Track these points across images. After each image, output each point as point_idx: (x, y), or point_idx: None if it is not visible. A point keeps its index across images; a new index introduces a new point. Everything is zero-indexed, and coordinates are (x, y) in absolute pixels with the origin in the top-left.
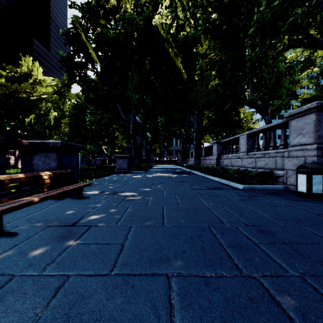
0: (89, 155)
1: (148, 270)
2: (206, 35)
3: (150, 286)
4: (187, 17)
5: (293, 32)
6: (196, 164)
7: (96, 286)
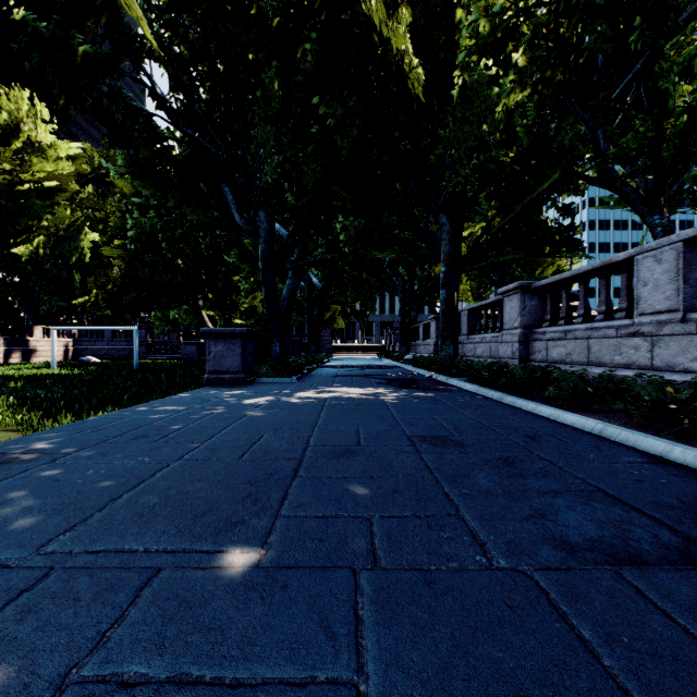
0: (176, 334)
1: None
2: None
3: None
4: None
5: None
6: (446, 357)
7: None
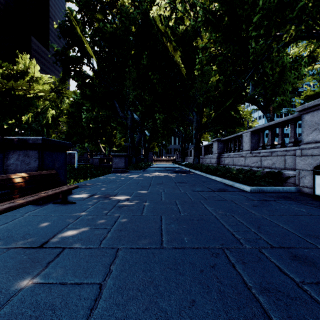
0: (87, 154)
1: None
2: (206, 27)
3: None
4: (187, 9)
5: (301, 22)
6: (195, 163)
7: None
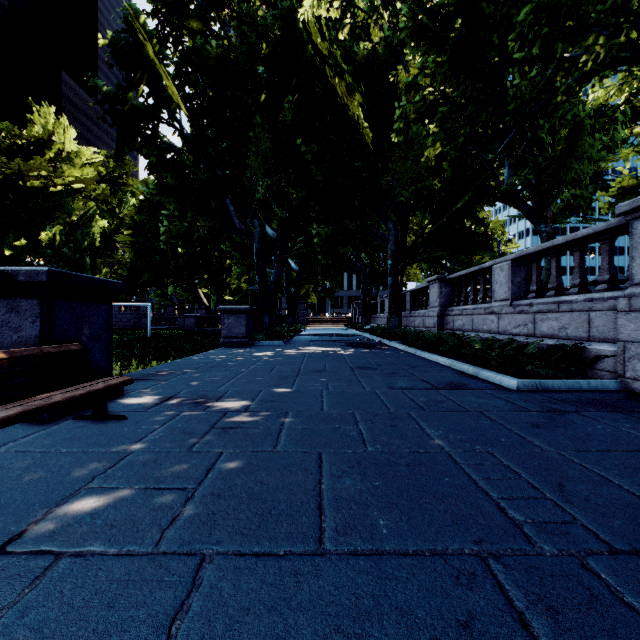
0: (172, 308)
1: None
2: (417, 43)
3: None
4: (376, 5)
5: (619, 28)
6: (393, 327)
7: None
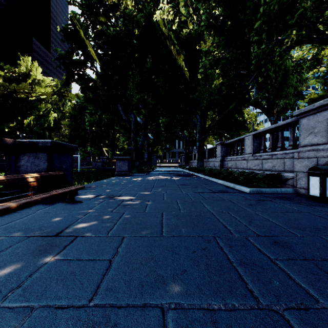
0: (89, 157)
1: (138, 300)
2: (209, 31)
3: (138, 325)
4: (190, 13)
5: (302, 27)
6: (199, 167)
7: (65, 326)
